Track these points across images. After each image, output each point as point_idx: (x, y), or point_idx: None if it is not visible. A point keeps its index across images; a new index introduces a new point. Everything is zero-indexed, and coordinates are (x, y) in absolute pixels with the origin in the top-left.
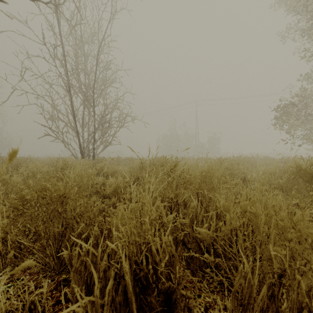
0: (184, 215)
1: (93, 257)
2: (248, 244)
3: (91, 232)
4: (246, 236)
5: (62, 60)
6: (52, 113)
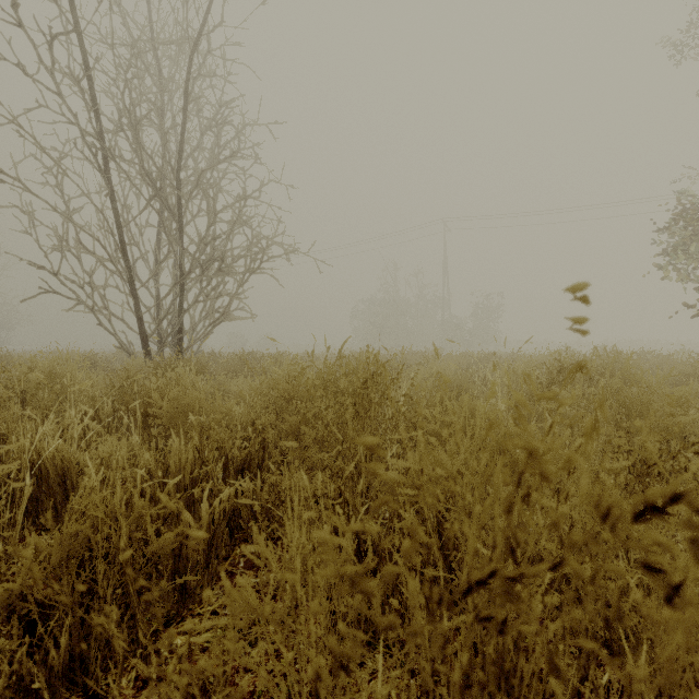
0: None
1: None
2: None
3: None
4: None
5: (81, 79)
6: (67, 233)
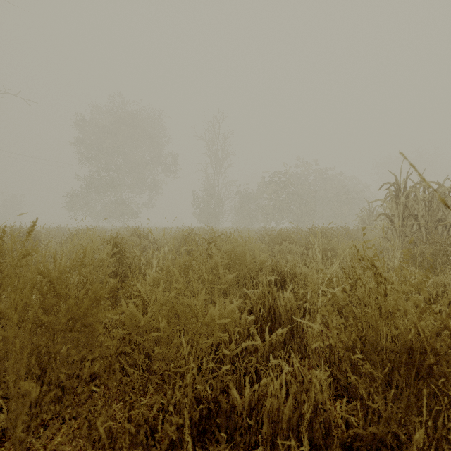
0: None
1: None
2: None
3: None
4: None
5: None
6: None
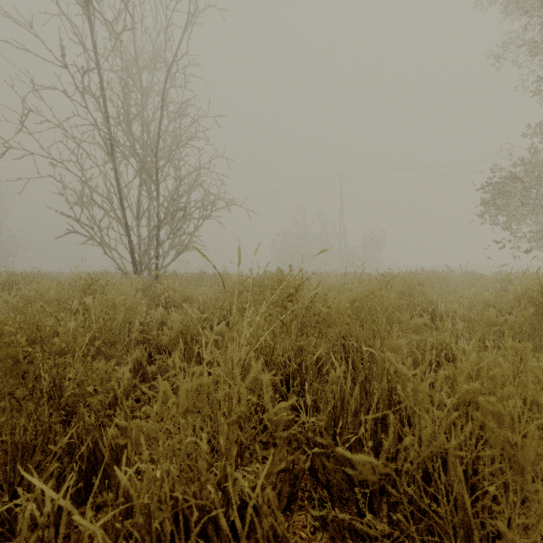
0: (316, 395)
1: (71, 530)
2: (503, 526)
3: (106, 436)
4: (468, 467)
5: (98, 96)
6: (81, 193)
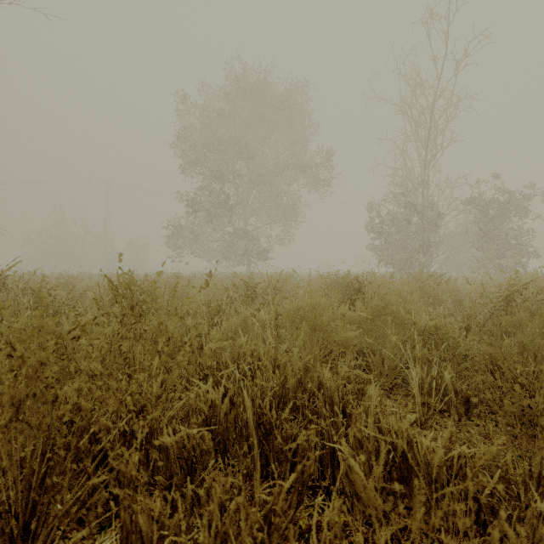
0: None
1: None
2: None
3: None
4: None
5: None
6: None
